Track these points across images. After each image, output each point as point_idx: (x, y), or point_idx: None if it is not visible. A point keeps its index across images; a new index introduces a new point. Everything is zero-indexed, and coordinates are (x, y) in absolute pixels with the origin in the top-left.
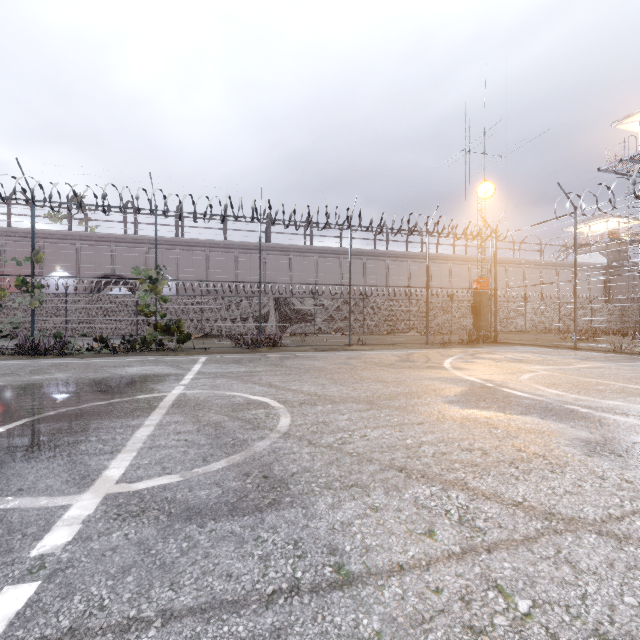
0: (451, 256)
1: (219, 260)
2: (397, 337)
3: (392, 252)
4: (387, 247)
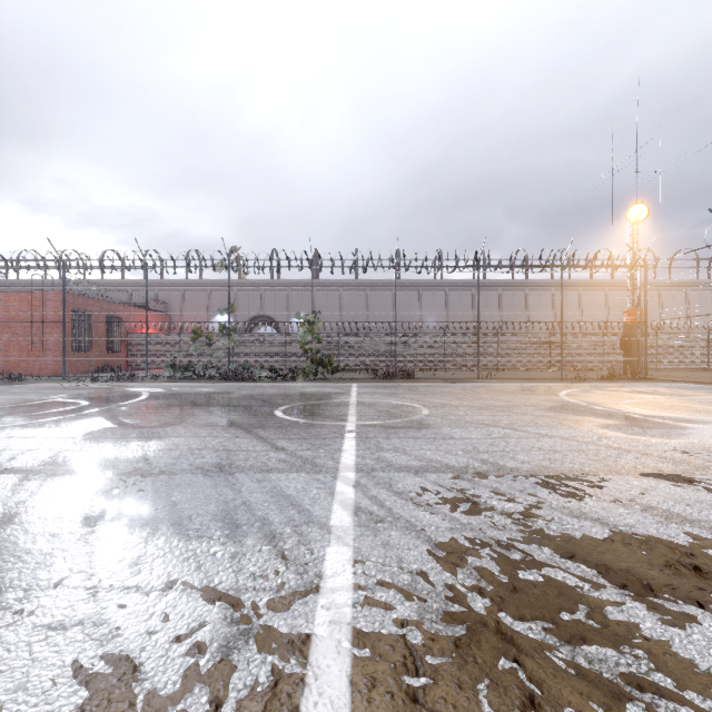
0: (608, 281)
1: (351, 298)
2: (534, 373)
3: (532, 281)
4: (526, 276)
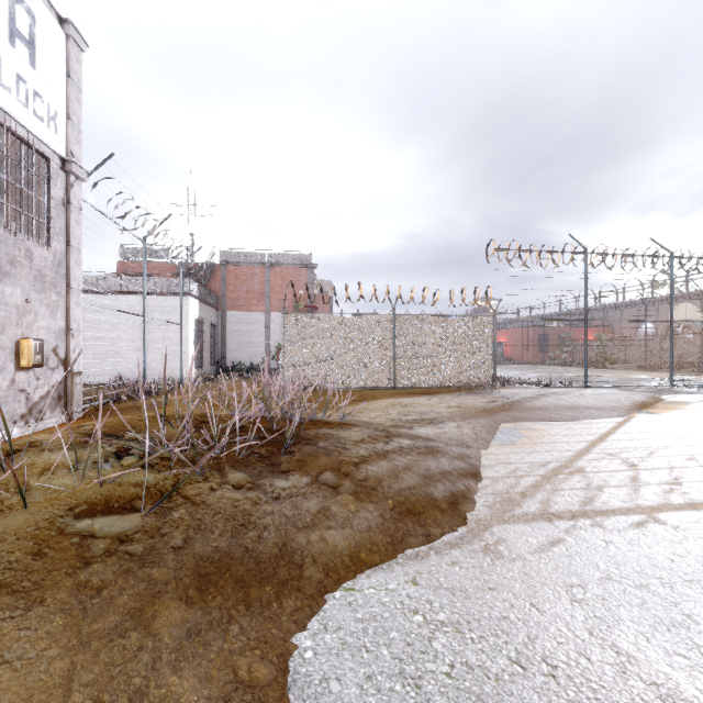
0: None
1: None
2: None
3: None
4: None
